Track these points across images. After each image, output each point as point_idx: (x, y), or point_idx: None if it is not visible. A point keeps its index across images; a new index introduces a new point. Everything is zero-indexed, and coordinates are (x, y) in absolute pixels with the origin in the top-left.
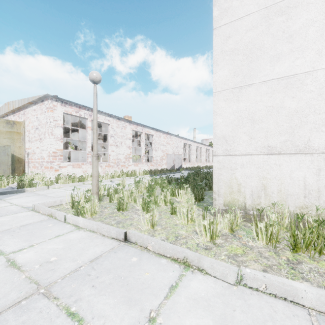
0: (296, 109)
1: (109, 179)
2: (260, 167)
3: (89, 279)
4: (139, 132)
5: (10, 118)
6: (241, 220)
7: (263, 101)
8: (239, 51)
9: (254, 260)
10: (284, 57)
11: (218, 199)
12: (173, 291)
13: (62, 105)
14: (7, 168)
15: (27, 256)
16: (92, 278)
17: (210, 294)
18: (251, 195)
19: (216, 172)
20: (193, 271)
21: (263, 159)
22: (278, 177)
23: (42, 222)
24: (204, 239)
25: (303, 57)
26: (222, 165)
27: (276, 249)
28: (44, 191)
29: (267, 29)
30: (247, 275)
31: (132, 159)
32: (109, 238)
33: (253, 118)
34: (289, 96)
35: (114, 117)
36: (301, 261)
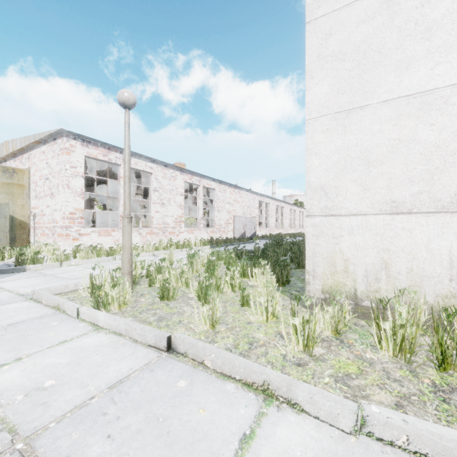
0: (437, 143)
1: (152, 252)
2: (379, 233)
3: (103, 421)
4: (195, 185)
5: (9, 164)
6: (351, 316)
7: (384, 132)
8: (347, 55)
9: (379, 385)
10: (417, 63)
11: (313, 282)
12: (247, 447)
13: (83, 145)
14: (3, 236)
15: (7, 378)
16: (108, 419)
17: (312, 452)
18: (364, 276)
19: (310, 242)
20: (280, 406)
21: (384, 221)
22: (407, 250)
23: (43, 319)
24: (295, 347)
25: (448, 62)
26: (319, 231)
27: (411, 364)
28: (54, 270)
29: (391, 19)
30: (374, 417)
31: (185, 224)
32: (144, 345)
33: (368, 157)
34: (425, 123)
35: (159, 162)
36: (456, 387)
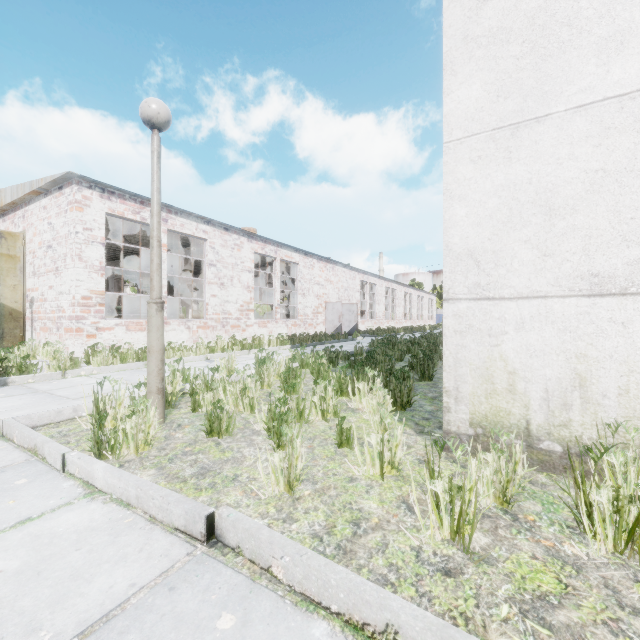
0: None
1: (204, 355)
2: (569, 328)
3: None
4: (269, 258)
5: None
6: (526, 470)
7: (577, 159)
8: (513, 33)
9: (607, 623)
10: (636, 39)
11: (456, 409)
12: None
13: (104, 197)
14: None
15: None
16: None
17: None
18: (543, 400)
19: (451, 342)
20: None
21: (578, 307)
22: (619, 356)
23: (5, 472)
24: (436, 534)
25: None
26: (466, 325)
27: None
28: (52, 383)
29: None
30: None
31: (254, 313)
32: (167, 529)
33: (550, 202)
34: None
35: (217, 224)
36: None
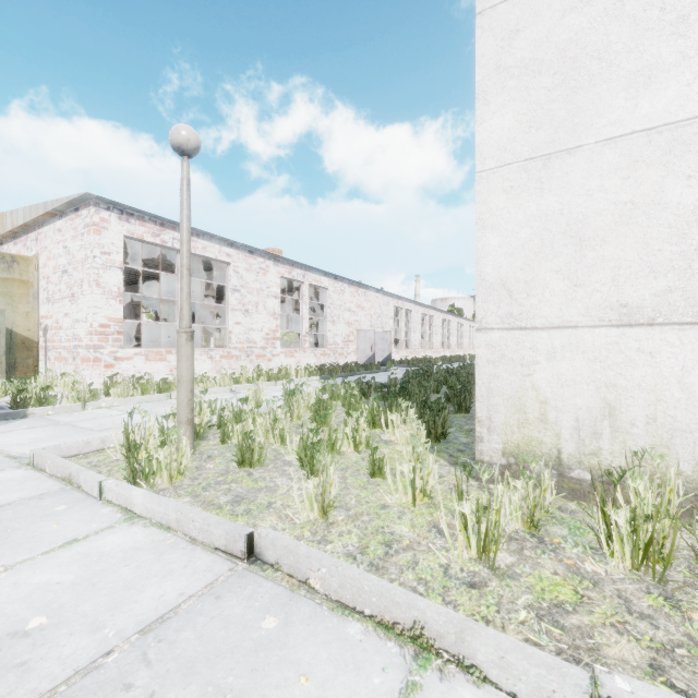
0: None
1: (229, 386)
2: (599, 358)
3: None
4: (297, 283)
5: (7, 248)
6: (554, 497)
7: (607, 190)
8: (544, 64)
9: (615, 625)
10: (663, 74)
11: (489, 438)
12: None
13: (122, 219)
14: None
15: None
16: None
17: None
18: (574, 429)
19: (484, 372)
20: (444, 669)
21: (608, 337)
22: (647, 386)
23: (43, 500)
24: (464, 553)
25: None
26: (498, 354)
27: (666, 585)
28: (73, 415)
29: (619, 4)
30: None
31: (281, 342)
32: (208, 549)
33: (581, 233)
34: (677, 175)
35: (241, 247)
36: None
